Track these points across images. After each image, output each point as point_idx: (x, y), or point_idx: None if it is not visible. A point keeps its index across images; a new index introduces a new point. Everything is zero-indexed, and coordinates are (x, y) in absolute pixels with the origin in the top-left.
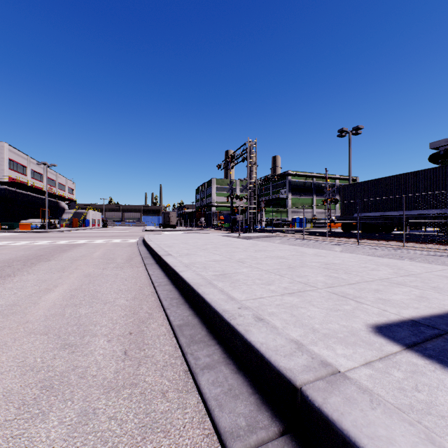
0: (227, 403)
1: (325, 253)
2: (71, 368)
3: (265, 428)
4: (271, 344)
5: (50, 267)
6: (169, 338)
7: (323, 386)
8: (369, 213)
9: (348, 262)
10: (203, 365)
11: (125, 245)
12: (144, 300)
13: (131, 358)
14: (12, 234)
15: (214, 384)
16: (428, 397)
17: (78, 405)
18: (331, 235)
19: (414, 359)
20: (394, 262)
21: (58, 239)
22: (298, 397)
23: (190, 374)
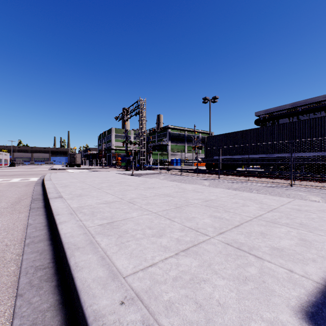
0: None
1: (201, 188)
2: None
3: None
4: None
5: None
6: None
7: None
8: (223, 156)
9: (222, 198)
10: None
11: (22, 184)
12: None
13: None
14: None
15: None
16: None
17: None
18: (200, 172)
19: None
20: (253, 196)
21: None
22: None
23: None
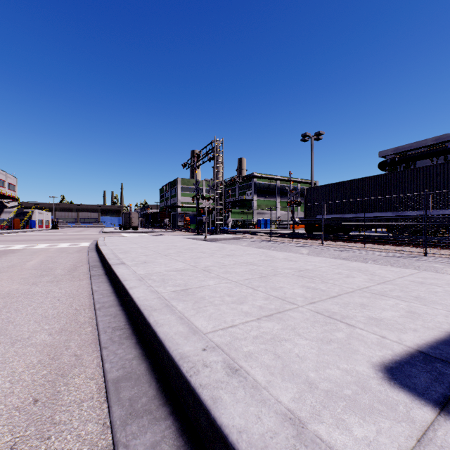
0: None
1: (295, 256)
2: None
3: None
4: (254, 430)
5: None
6: (98, 405)
7: None
8: (330, 215)
9: (321, 268)
10: None
11: (73, 250)
12: (75, 333)
13: None
14: None
15: None
16: None
17: None
18: (296, 237)
19: None
20: (364, 267)
21: None
22: None
23: None
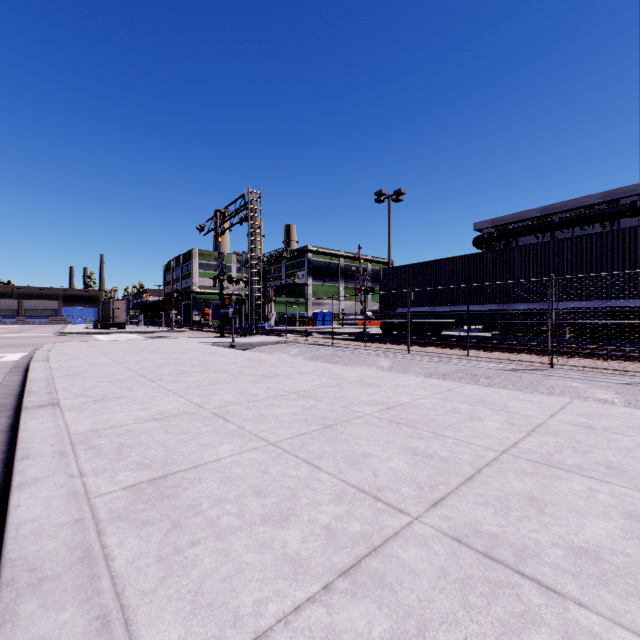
0: None
1: (376, 376)
2: None
3: None
4: None
5: None
6: None
7: None
8: (415, 307)
9: (423, 400)
10: None
11: None
12: None
13: None
14: None
15: None
16: None
17: None
18: (370, 340)
19: None
20: (487, 394)
21: None
22: None
23: None
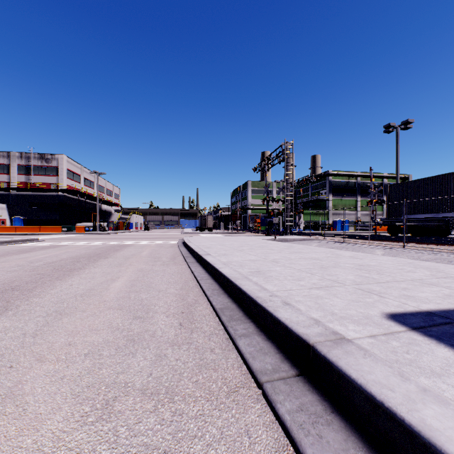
0: (259, 356)
1: (363, 255)
2: (143, 331)
3: (286, 371)
4: (294, 319)
5: (109, 263)
6: (213, 317)
7: (330, 344)
8: (419, 214)
9: (385, 265)
10: (240, 334)
11: (167, 246)
12: (190, 290)
13: (186, 328)
14: (71, 236)
15: (249, 345)
16: (414, 357)
17: (154, 351)
18: (374, 238)
19: (415, 336)
20: (436, 266)
21: (109, 240)
22: (311, 352)
23: (230, 340)
